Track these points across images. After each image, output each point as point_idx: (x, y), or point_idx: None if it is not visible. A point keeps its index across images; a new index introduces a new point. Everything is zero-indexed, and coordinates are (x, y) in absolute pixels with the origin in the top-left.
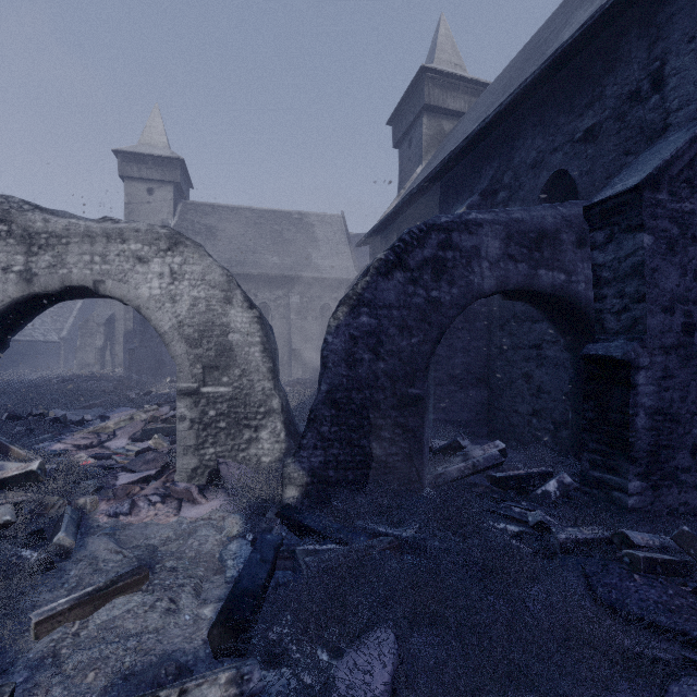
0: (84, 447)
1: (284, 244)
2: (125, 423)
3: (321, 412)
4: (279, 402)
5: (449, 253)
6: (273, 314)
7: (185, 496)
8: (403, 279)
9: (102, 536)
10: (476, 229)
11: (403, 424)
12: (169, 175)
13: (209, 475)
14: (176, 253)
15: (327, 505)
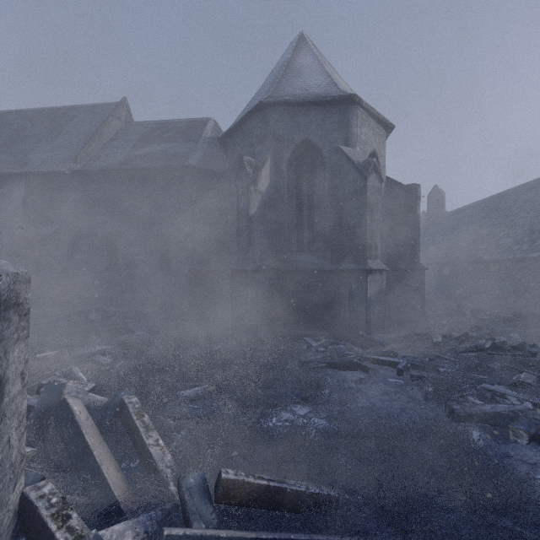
0: None
1: None
2: None
3: None
4: None
5: None
6: None
7: None
8: None
9: None
10: None
11: None
12: None
13: None
14: None
15: None
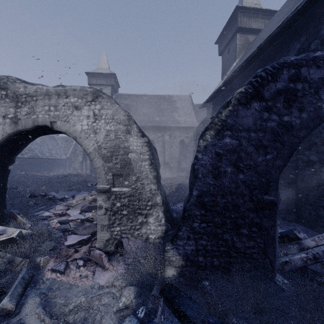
0: (58, 214)
1: (161, 111)
2: (81, 201)
3: (193, 211)
4: (160, 198)
5: (298, 84)
6: (156, 145)
7: (99, 262)
8: (259, 107)
9: (39, 296)
10: (323, 63)
11: (258, 223)
12: (109, 82)
13: (116, 245)
14: (97, 102)
15: (197, 283)
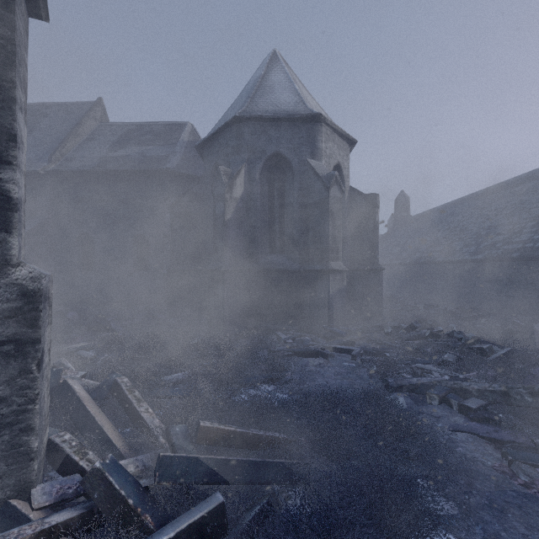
0: None
1: None
2: None
3: None
4: None
5: None
6: None
7: None
8: None
9: None
10: None
11: None
12: None
13: None
14: None
15: None
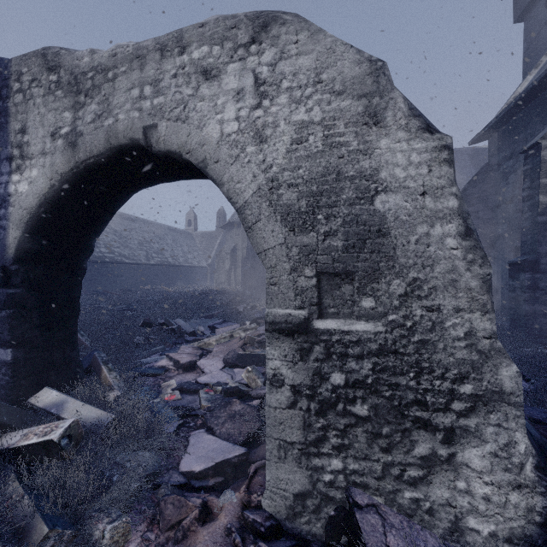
0: (183, 366)
1: None
2: (226, 340)
3: None
4: (518, 373)
5: None
6: None
7: None
8: None
9: None
10: None
11: None
12: None
13: (332, 526)
14: (266, 43)
15: None
